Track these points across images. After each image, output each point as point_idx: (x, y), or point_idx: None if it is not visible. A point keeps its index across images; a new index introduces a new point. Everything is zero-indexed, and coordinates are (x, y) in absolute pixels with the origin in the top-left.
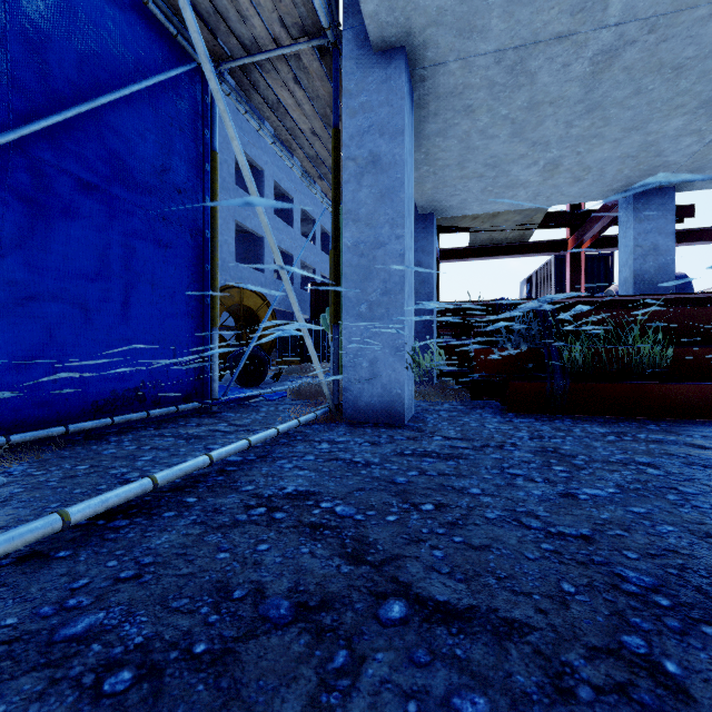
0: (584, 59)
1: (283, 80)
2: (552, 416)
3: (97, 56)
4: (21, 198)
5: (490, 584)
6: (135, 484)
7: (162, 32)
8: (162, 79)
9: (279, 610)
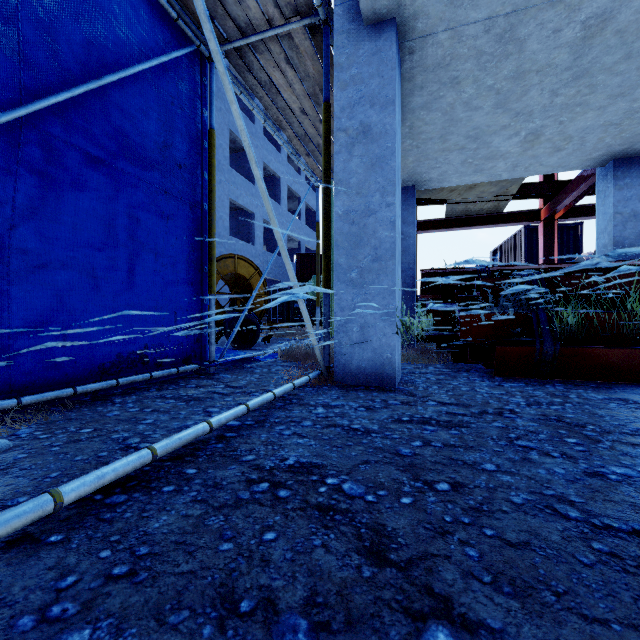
0: (576, 23)
1: (275, 61)
2: (541, 380)
3: (103, 37)
4: (32, 171)
5: (549, 603)
6: (133, 456)
7: (164, 17)
8: (164, 60)
9: (297, 634)
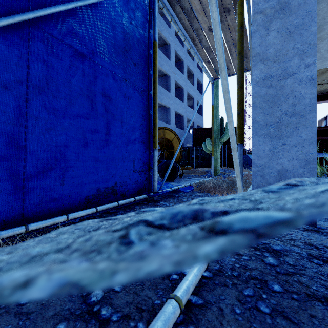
0: None
1: None
2: None
3: None
4: (39, 60)
5: None
6: None
7: None
8: None
9: None
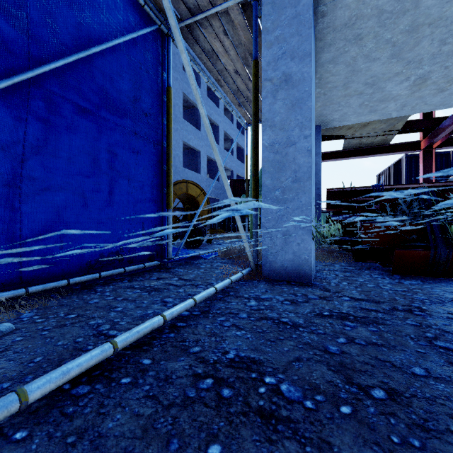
0: None
1: (216, 33)
2: (435, 279)
3: (90, 19)
4: (38, 118)
5: None
6: (96, 351)
7: (135, 4)
8: (135, 36)
9: None
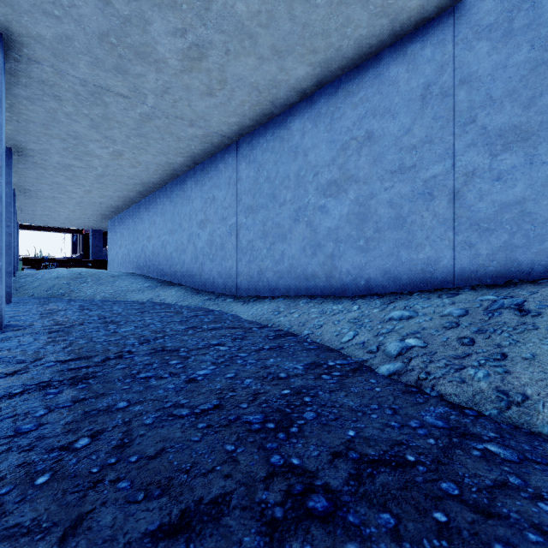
0: (63, 217)
1: None
2: None
3: None
4: None
5: None
6: None
7: None
8: None
9: None
